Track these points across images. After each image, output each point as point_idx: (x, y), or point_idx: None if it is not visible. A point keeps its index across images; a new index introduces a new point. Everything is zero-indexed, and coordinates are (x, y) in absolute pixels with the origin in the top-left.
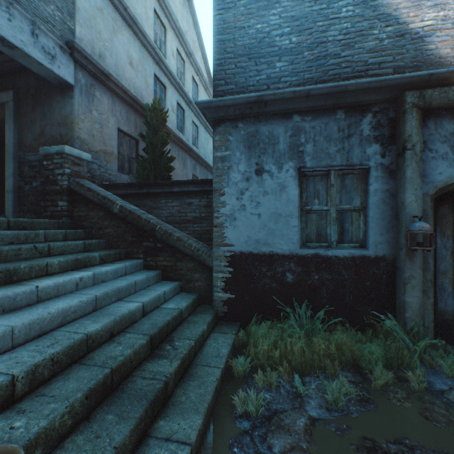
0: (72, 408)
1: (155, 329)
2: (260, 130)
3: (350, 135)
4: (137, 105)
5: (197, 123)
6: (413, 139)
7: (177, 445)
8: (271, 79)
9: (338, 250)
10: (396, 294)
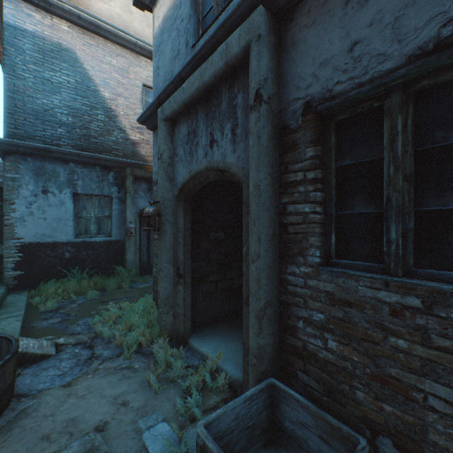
0: None
1: None
2: (47, 166)
3: (104, 180)
4: None
5: None
6: (130, 188)
7: (16, 316)
8: (55, 137)
9: (97, 238)
10: (125, 257)
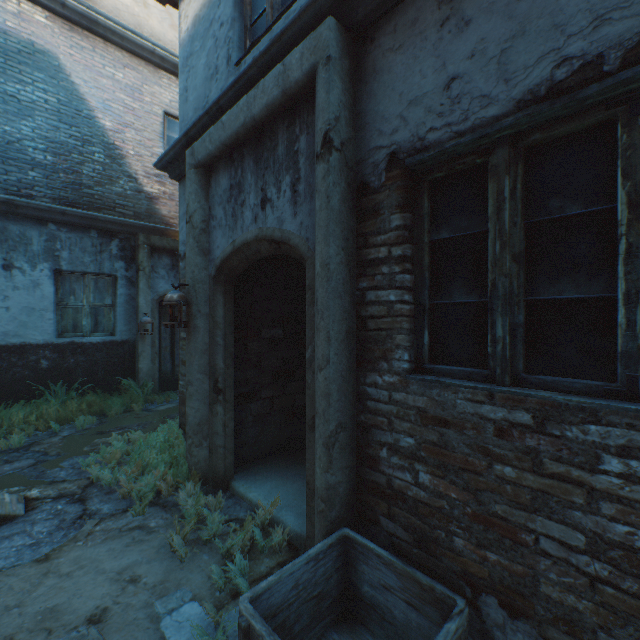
0: None
1: None
2: (10, 227)
3: (103, 251)
4: None
5: None
6: (145, 264)
7: None
8: (24, 184)
9: (93, 337)
10: (136, 365)
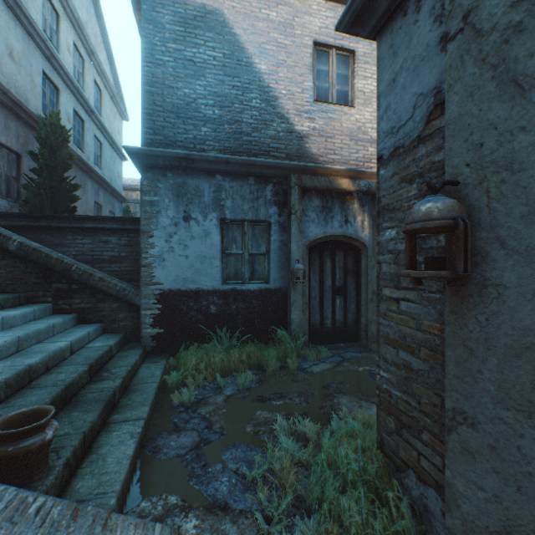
0: None
1: (92, 360)
2: (188, 182)
3: (259, 197)
4: (20, 110)
5: (101, 138)
6: (296, 207)
7: (134, 421)
8: (198, 140)
9: (250, 284)
10: (287, 315)
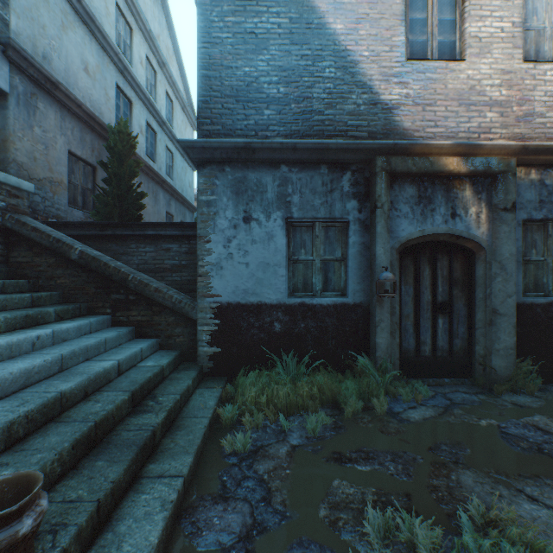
0: (61, 456)
1: (136, 385)
2: (248, 176)
3: (333, 189)
4: (94, 123)
5: (172, 149)
6: (382, 199)
7: (171, 479)
8: (259, 126)
9: (322, 298)
10: (370, 337)
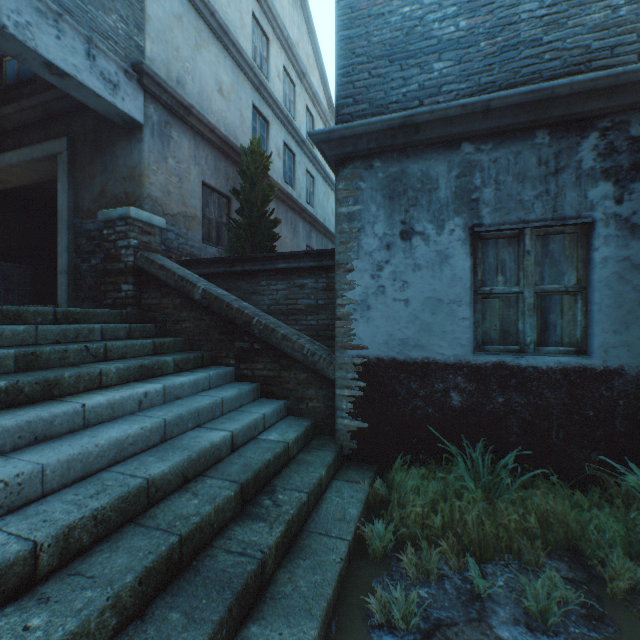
0: (117, 599)
1: (248, 473)
2: (408, 169)
3: (559, 169)
4: (228, 148)
5: (313, 172)
6: None
7: None
8: (425, 90)
9: (537, 356)
10: None
